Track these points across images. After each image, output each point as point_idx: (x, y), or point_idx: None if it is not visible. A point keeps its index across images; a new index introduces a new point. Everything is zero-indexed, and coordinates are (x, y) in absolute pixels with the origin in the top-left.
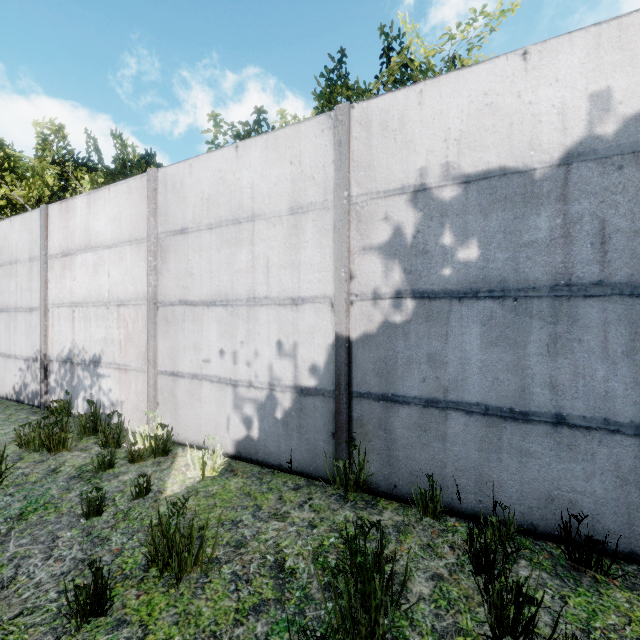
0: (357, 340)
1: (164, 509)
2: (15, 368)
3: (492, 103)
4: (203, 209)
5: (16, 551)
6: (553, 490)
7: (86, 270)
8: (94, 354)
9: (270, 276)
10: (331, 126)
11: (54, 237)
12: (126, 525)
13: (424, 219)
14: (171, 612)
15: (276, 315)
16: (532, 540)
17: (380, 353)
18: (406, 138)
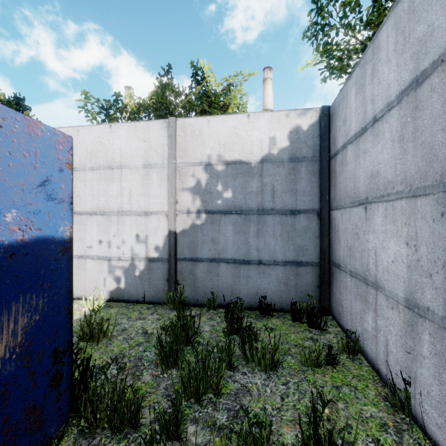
0: (179, 233)
1: (75, 325)
2: None
3: (237, 132)
4: (87, 158)
5: None
6: (258, 290)
7: None
8: None
9: (132, 199)
10: (166, 126)
11: None
12: None
13: (210, 178)
14: (98, 352)
15: (135, 220)
16: (251, 311)
17: (190, 239)
18: (202, 140)
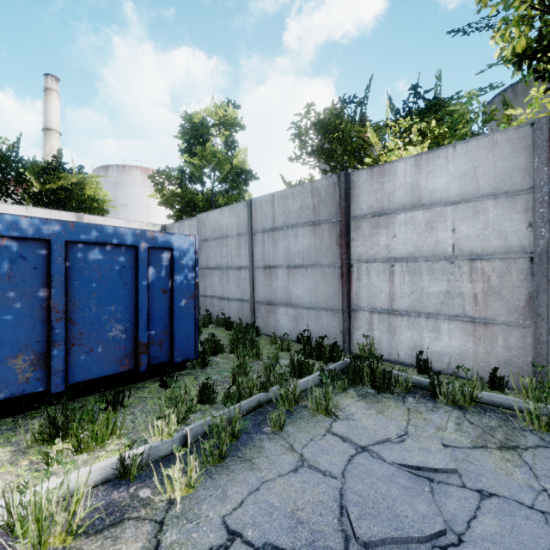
0: None
1: None
2: None
3: None
4: None
5: None
6: None
7: None
8: None
9: None
10: (76, 217)
11: None
12: None
13: None
14: None
15: None
16: None
17: None
18: None
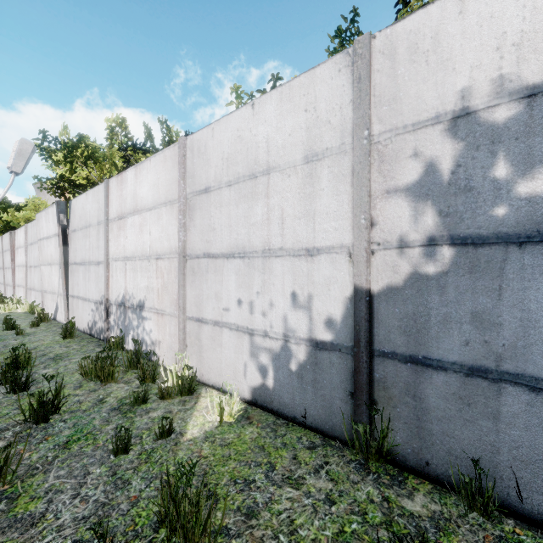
0: (379, 293)
1: (182, 454)
2: (89, 309)
3: None
4: (223, 168)
5: (53, 483)
6: None
7: (134, 230)
8: (140, 300)
9: (284, 227)
10: (349, 63)
11: (113, 204)
12: (147, 468)
13: (467, 150)
14: None
15: (290, 266)
16: None
17: (407, 309)
18: (442, 57)
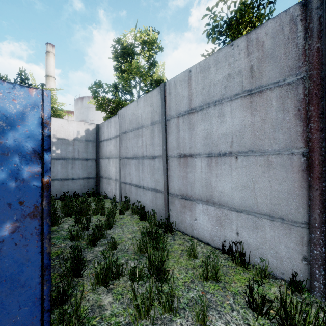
0: None
1: None
2: None
3: (63, 126)
4: None
5: None
6: (72, 190)
7: None
8: None
9: None
10: None
11: None
12: None
13: None
14: None
15: None
16: None
17: None
18: None
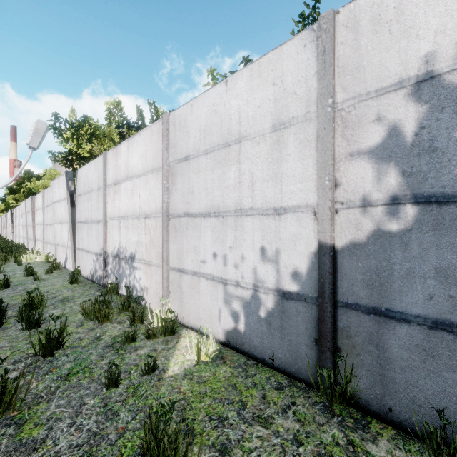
0: (343, 249)
1: (164, 390)
2: (91, 259)
3: None
4: (200, 138)
5: (54, 411)
6: None
7: (127, 193)
8: (131, 252)
9: (254, 189)
10: (314, 38)
11: (110, 172)
12: (133, 401)
13: (431, 112)
14: None
15: (260, 224)
16: None
17: (370, 263)
18: (405, 25)
